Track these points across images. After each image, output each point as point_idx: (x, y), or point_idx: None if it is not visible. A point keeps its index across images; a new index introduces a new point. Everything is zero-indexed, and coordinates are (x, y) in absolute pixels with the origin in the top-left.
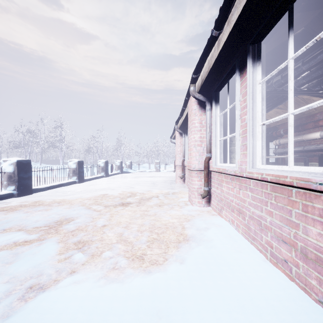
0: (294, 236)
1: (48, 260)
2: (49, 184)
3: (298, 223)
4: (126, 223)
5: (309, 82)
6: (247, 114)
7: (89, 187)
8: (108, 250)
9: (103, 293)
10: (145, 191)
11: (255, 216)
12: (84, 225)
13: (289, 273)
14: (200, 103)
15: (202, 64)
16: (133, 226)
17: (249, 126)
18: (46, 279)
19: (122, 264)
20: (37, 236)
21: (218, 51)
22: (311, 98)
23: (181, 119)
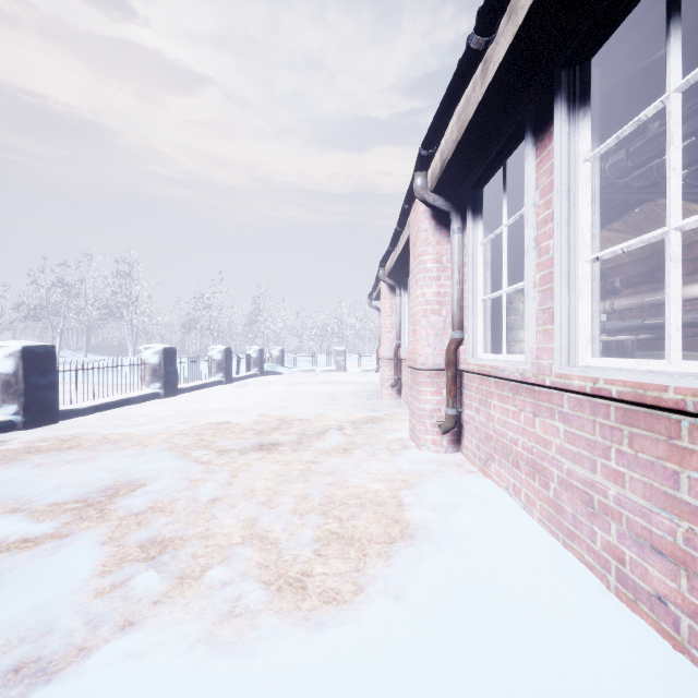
0: (688, 540)
1: (71, 592)
2: (99, 401)
3: (697, 507)
4: (268, 494)
5: (692, 165)
6: (553, 237)
7: (187, 408)
8: (220, 564)
9: (198, 689)
10: (313, 416)
11: (575, 481)
12: (167, 499)
13: (673, 632)
14: (438, 216)
15: (443, 122)
16: (284, 500)
17: (559, 264)
18: (59, 647)
19: (252, 603)
20: (53, 528)
21: (483, 88)
22: (687, 207)
23: (394, 256)
